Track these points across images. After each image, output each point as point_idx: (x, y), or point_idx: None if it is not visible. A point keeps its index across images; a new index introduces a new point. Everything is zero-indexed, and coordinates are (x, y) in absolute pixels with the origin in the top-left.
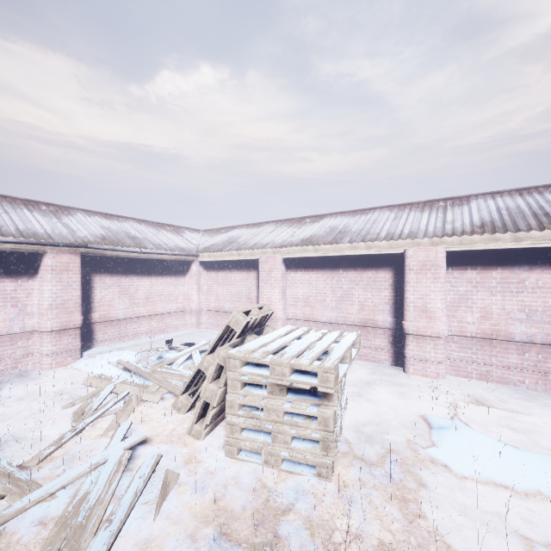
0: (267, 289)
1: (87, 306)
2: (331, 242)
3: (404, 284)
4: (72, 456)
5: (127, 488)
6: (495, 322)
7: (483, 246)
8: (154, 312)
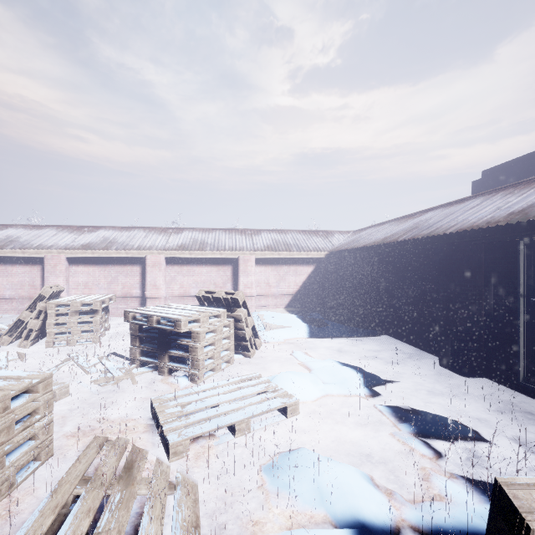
0: (53, 278)
1: None
2: (104, 248)
3: (146, 273)
4: None
5: (0, 357)
6: (185, 289)
7: (179, 256)
8: None
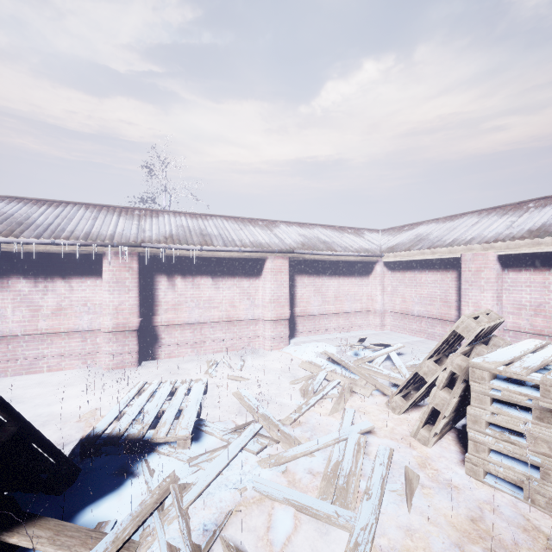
0: (473, 292)
1: (291, 302)
2: None
3: None
4: (313, 426)
5: (372, 470)
6: None
7: None
8: (341, 310)
